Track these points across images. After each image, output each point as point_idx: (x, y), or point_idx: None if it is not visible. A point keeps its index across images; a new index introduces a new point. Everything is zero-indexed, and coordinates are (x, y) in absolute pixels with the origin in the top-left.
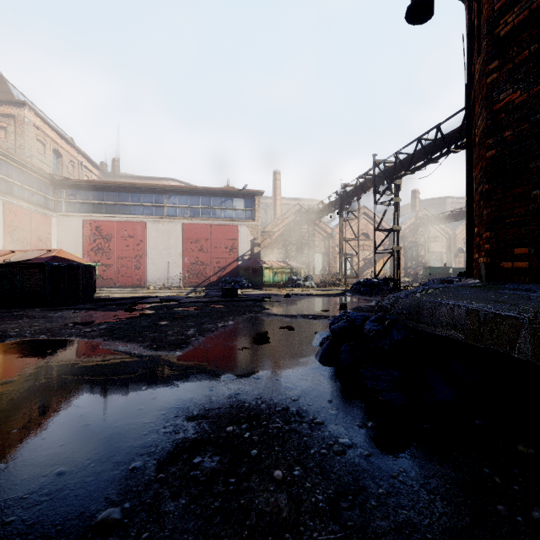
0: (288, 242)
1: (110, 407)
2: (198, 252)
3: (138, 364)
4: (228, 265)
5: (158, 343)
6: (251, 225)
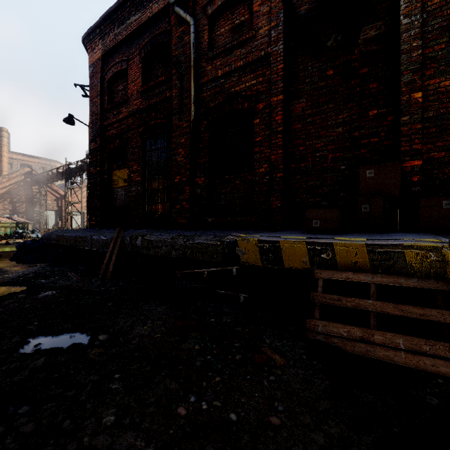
0: (17, 199)
1: None
2: None
3: None
4: None
5: None
6: None
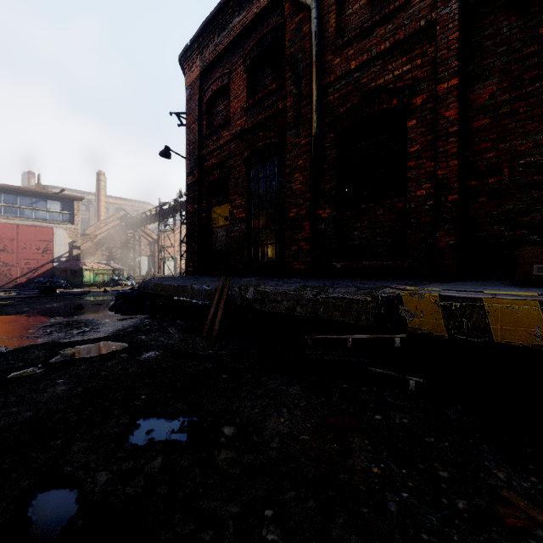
0: (113, 245)
1: (3, 326)
2: (0, 253)
3: (1, 319)
4: (40, 266)
5: (6, 313)
6: (69, 228)
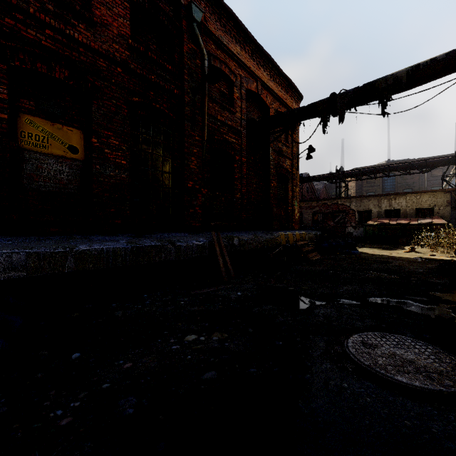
0: None
1: None
2: None
3: None
4: None
5: None
6: None
